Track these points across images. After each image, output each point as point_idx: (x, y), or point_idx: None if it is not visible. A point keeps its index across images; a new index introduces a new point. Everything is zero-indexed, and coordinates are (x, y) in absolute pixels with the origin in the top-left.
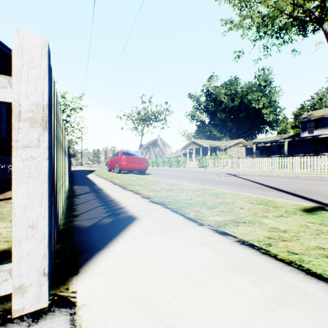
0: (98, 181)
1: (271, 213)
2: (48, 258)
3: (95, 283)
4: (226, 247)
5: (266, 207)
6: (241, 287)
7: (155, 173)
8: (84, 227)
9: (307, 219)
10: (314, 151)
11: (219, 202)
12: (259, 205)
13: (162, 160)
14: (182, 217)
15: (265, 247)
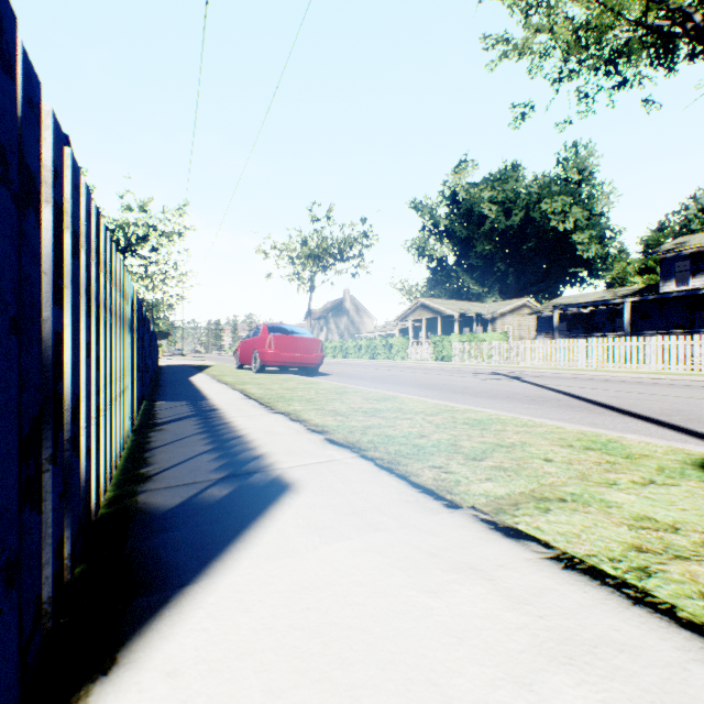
0: (211, 391)
1: (625, 474)
2: None
3: None
4: (527, 579)
5: (607, 457)
6: None
7: (338, 373)
8: (159, 512)
9: None
10: (690, 324)
11: (491, 443)
12: (588, 451)
13: (354, 344)
14: (403, 482)
15: (636, 579)
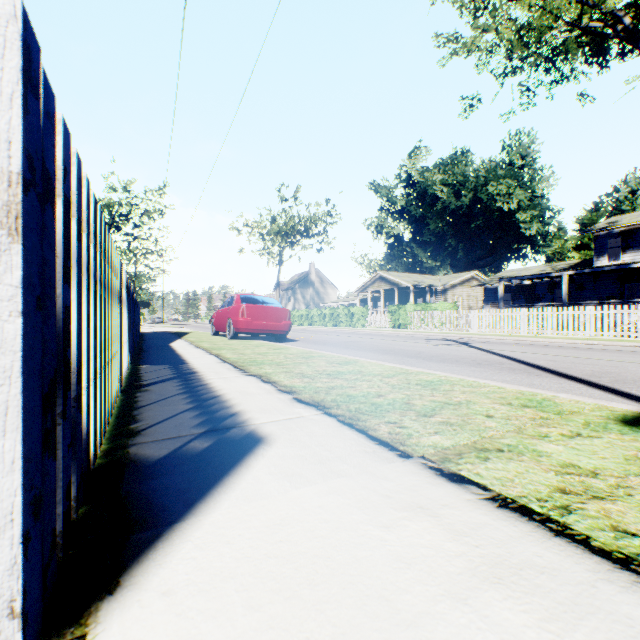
0: (190, 356)
1: (555, 428)
2: (24, 569)
3: (154, 619)
4: (467, 516)
5: (541, 413)
6: (518, 638)
7: (305, 340)
8: (149, 462)
9: (638, 443)
10: (621, 295)
11: (440, 401)
12: (524, 408)
13: (319, 313)
14: (362, 436)
15: (558, 515)
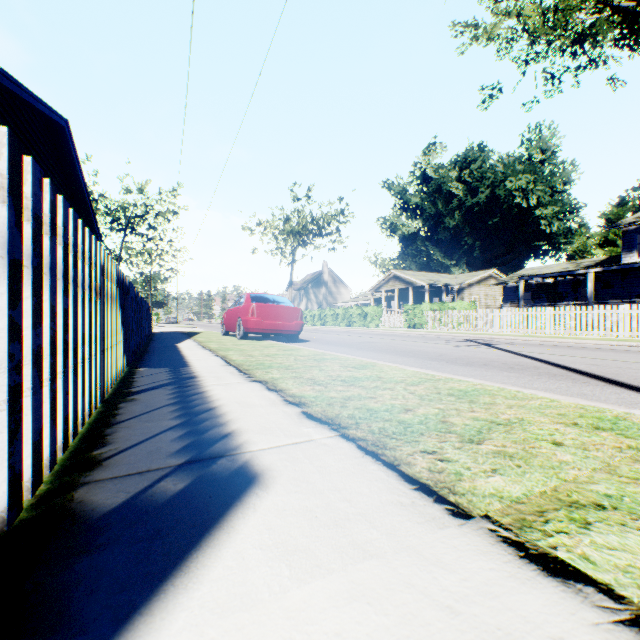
0: (194, 357)
1: None
2: None
3: None
4: None
5: (625, 440)
6: None
7: (317, 340)
8: (93, 517)
9: None
10: None
11: (484, 419)
12: (599, 432)
13: (332, 313)
14: (392, 474)
15: None
